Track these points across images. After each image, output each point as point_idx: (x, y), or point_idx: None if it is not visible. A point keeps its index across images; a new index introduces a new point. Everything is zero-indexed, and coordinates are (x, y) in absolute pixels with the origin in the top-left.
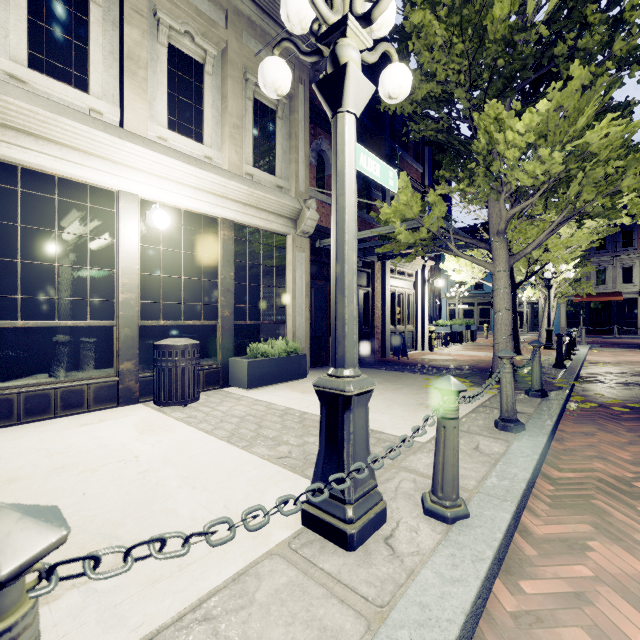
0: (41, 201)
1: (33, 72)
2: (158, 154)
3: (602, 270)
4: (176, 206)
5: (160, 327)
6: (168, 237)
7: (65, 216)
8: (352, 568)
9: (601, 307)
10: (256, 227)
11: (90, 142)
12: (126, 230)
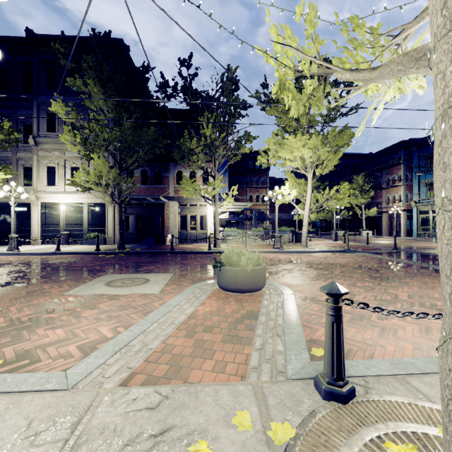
0: (49, 207)
1: (47, 186)
2: (63, 194)
3: None
4: (73, 202)
5: (70, 229)
6: (71, 210)
7: (52, 209)
8: (4, 252)
9: None
10: (95, 202)
11: (52, 196)
12: (62, 210)
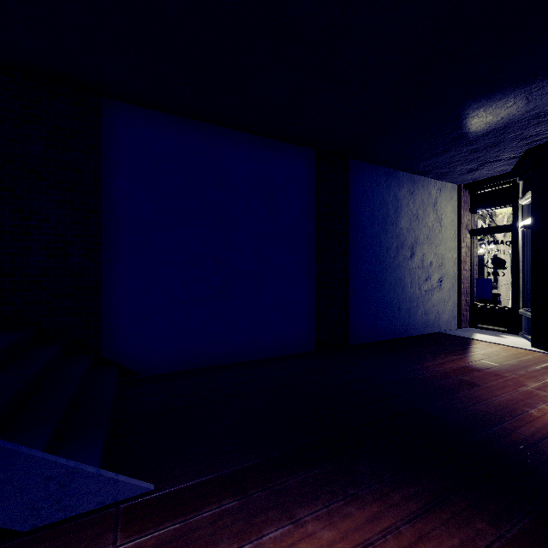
0: None
1: None
2: None
3: None
4: None
5: None
6: None
7: None
8: None
9: None
10: None
11: None
12: None
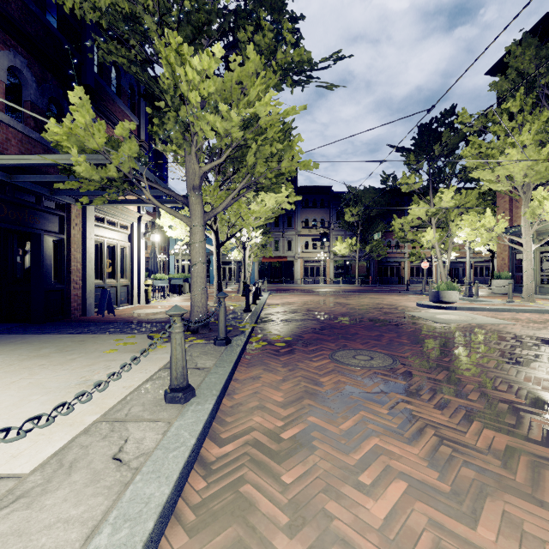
0: None
1: None
2: None
3: (277, 241)
4: None
5: None
6: None
7: None
8: None
9: (277, 265)
10: None
11: None
12: None
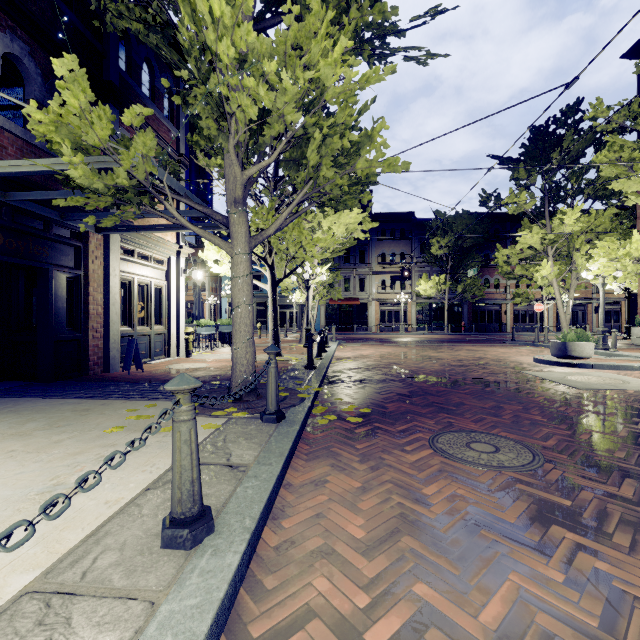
0: None
1: None
2: None
3: (348, 279)
4: None
5: None
6: None
7: None
8: None
9: (347, 309)
10: None
11: None
12: None
